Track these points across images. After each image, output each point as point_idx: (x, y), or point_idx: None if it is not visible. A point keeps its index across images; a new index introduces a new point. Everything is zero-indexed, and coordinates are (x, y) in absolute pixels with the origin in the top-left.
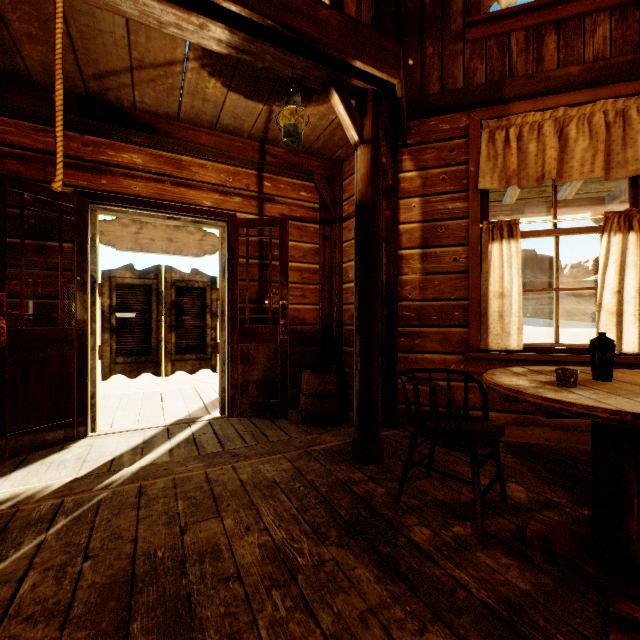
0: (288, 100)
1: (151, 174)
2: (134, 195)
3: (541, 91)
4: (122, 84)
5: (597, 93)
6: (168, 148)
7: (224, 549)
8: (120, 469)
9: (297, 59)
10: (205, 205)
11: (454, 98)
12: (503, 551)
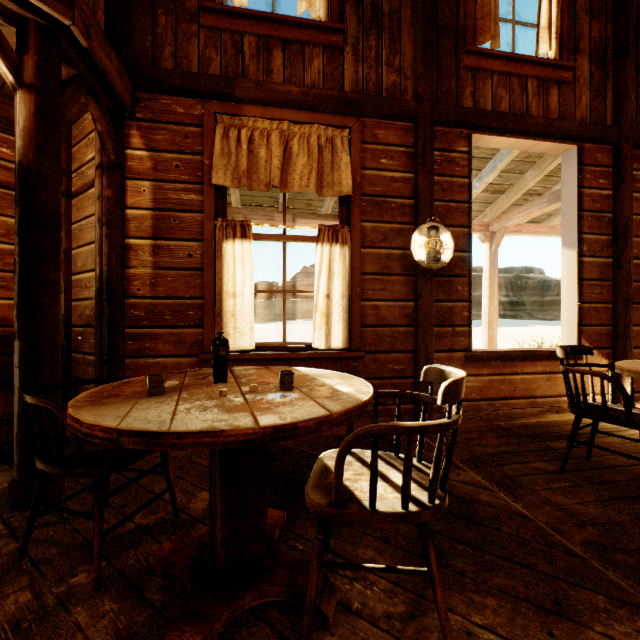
0: None
1: None
2: None
3: (268, 100)
4: None
5: (313, 117)
6: None
7: None
8: None
9: None
10: None
11: (186, 81)
12: (117, 592)
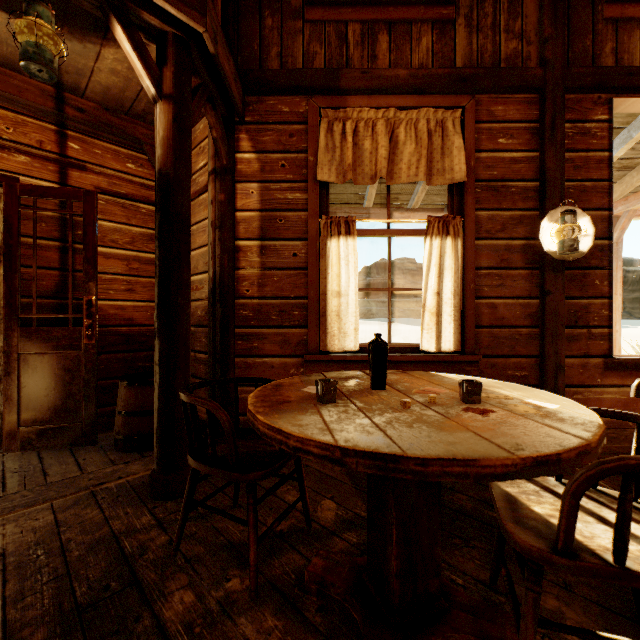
0: (27, 8)
1: None
2: None
3: (374, 88)
4: None
5: (422, 100)
6: None
7: None
8: None
9: None
10: None
11: (292, 78)
12: (275, 606)
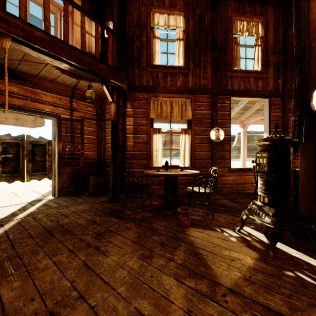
0: (89, 88)
1: (21, 96)
2: (13, 104)
3: (166, 92)
4: (14, 63)
5: (179, 96)
6: (29, 86)
7: (73, 222)
8: (19, 214)
9: (92, 76)
10: (47, 110)
11: (143, 88)
12: (147, 212)
